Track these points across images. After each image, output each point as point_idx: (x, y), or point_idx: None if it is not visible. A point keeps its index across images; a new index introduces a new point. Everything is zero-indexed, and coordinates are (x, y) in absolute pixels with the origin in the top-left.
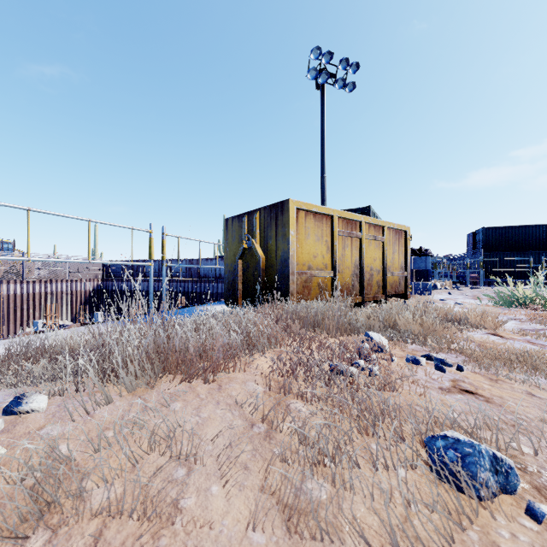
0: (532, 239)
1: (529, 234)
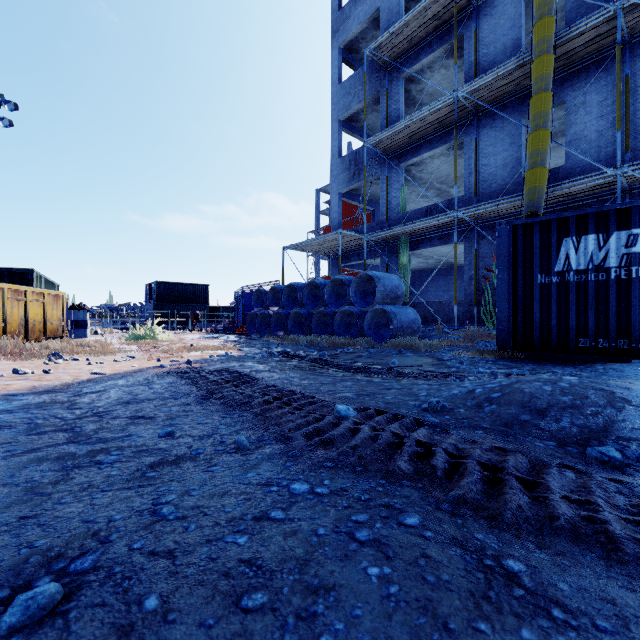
0: (191, 294)
1: (189, 290)
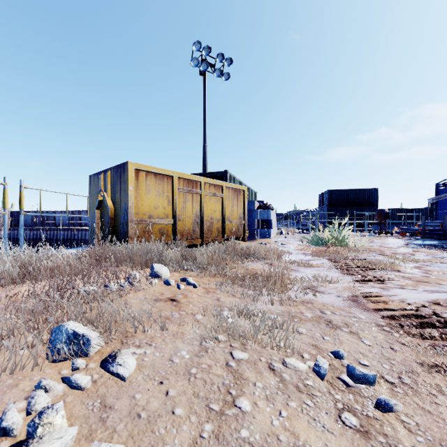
0: (358, 199)
1: (357, 195)
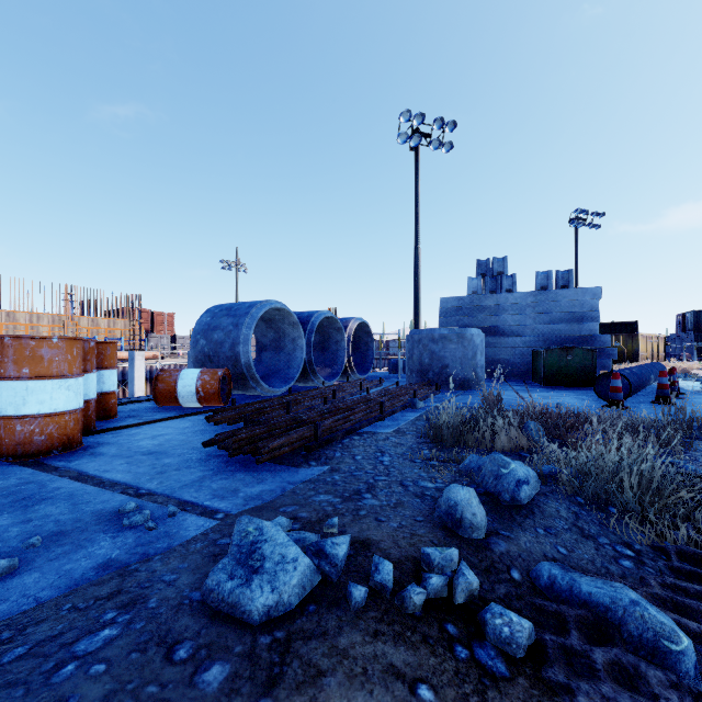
0: None
1: None
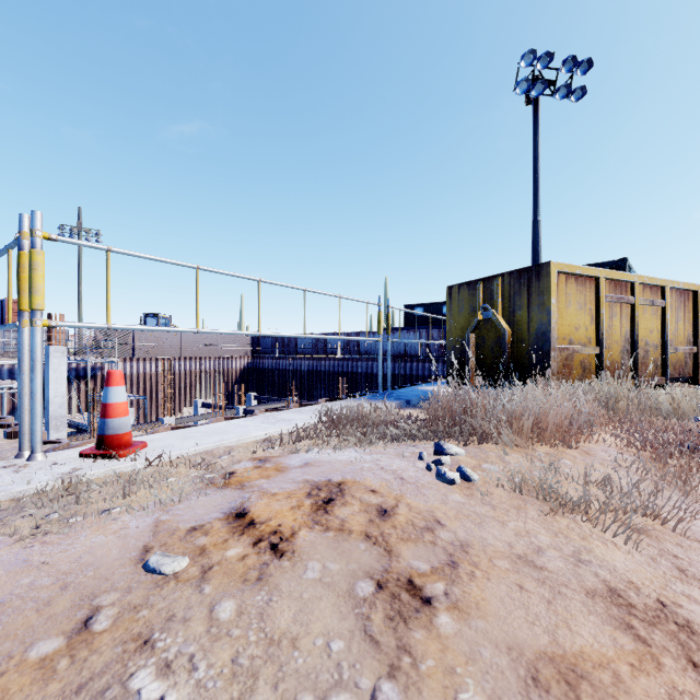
0: None
1: None
